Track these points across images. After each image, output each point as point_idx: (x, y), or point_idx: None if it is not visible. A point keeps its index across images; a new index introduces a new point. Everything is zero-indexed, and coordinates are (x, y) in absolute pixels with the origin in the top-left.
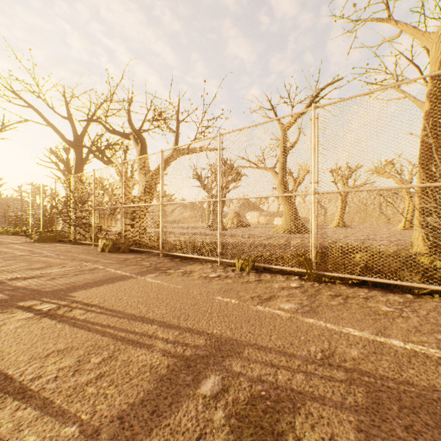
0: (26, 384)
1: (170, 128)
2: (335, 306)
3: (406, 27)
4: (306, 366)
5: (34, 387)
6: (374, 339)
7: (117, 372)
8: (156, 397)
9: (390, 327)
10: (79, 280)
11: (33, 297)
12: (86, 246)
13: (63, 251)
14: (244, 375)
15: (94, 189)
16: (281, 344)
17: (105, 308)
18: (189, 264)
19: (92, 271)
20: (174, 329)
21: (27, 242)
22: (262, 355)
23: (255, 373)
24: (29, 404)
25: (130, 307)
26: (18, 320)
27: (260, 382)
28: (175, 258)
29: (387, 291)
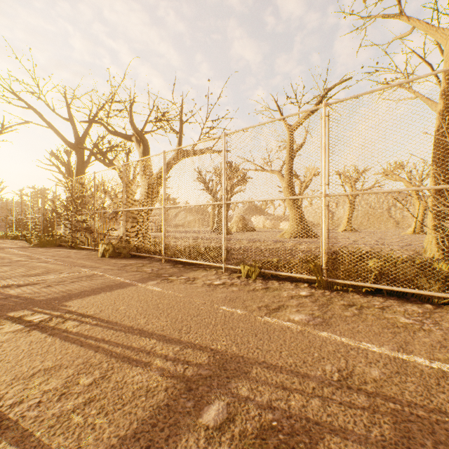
0: (4, 412)
1: (173, 129)
2: (349, 317)
3: (418, 23)
4: (322, 390)
5: (13, 415)
6: (396, 356)
7: (108, 396)
8: (151, 429)
9: (412, 342)
10: (76, 287)
11: (25, 306)
12: (86, 251)
13: (62, 257)
14: (252, 401)
15: (95, 192)
16: (293, 362)
17: (101, 319)
18: (193, 270)
19: (90, 278)
20: (175, 344)
21: (26, 247)
22: (271, 375)
23: (264, 398)
24: (5, 437)
25: (128, 318)
26: (5, 332)
27: (270, 410)
28: (178, 264)
29: (404, 300)
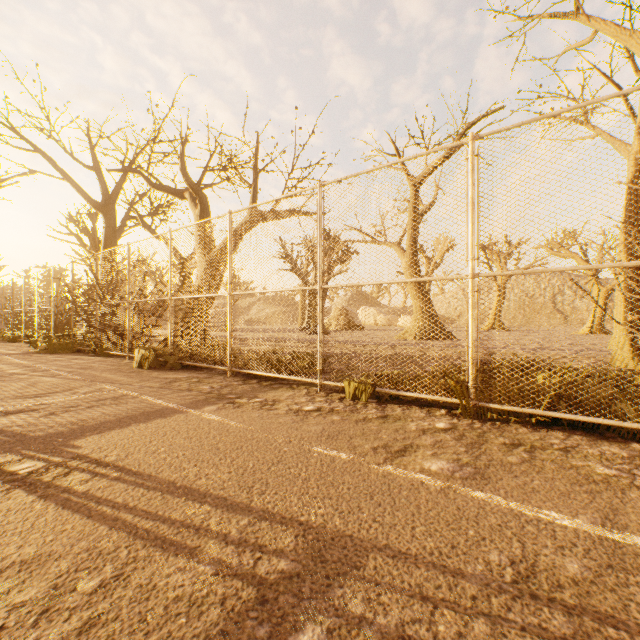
0: None
1: (244, 180)
2: (516, 465)
3: (604, 25)
4: (488, 601)
5: None
6: (601, 535)
7: (123, 616)
8: None
9: (622, 509)
10: (93, 416)
11: (9, 448)
12: (117, 359)
13: (79, 368)
14: (370, 625)
15: (129, 273)
16: (434, 546)
17: (126, 469)
18: (272, 388)
19: (118, 401)
20: (241, 514)
21: (28, 353)
22: (401, 572)
23: (392, 619)
24: None
25: (169, 468)
26: None
27: None
28: (250, 379)
29: (596, 436)
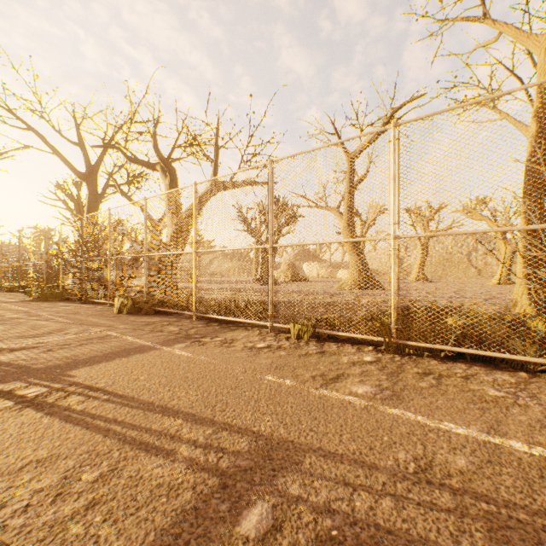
0: None
1: (207, 156)
2: (425, 389)
3: (506, 28)
4: (394, 486)
5: None
6: (486, 440)
7: (119, 497)
8: (172, 542)
9: (505, 421)
10: (84, 352)
11: (17, 377)
12: (99, 306)
13: (68, 313)
14: (305, 502)
15: (110, 233)
16: (356, 448)
17: (114, 393)
18: (231, 329)
19: (103, 340)
20: (206, 425)
21: (24, 301)
22: (330, 466)
23: (321, 498)
24: None
25: (148, 392)
26: None
27: (329, 514)
28: (212, 322)
29: (492, 367)
